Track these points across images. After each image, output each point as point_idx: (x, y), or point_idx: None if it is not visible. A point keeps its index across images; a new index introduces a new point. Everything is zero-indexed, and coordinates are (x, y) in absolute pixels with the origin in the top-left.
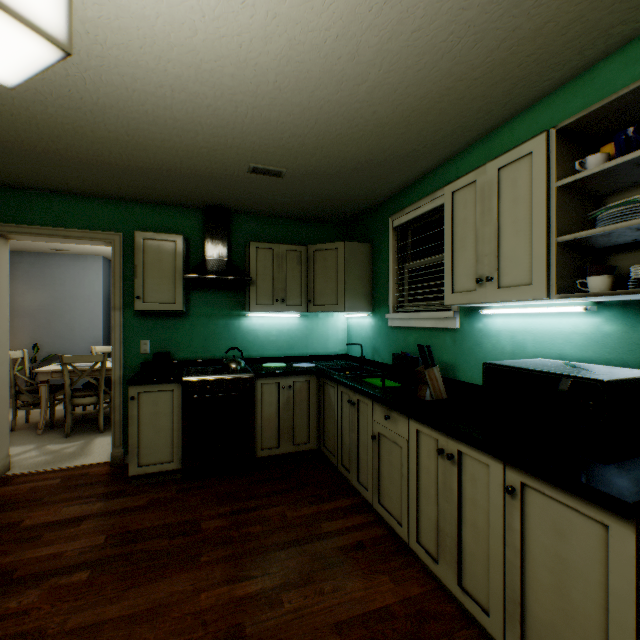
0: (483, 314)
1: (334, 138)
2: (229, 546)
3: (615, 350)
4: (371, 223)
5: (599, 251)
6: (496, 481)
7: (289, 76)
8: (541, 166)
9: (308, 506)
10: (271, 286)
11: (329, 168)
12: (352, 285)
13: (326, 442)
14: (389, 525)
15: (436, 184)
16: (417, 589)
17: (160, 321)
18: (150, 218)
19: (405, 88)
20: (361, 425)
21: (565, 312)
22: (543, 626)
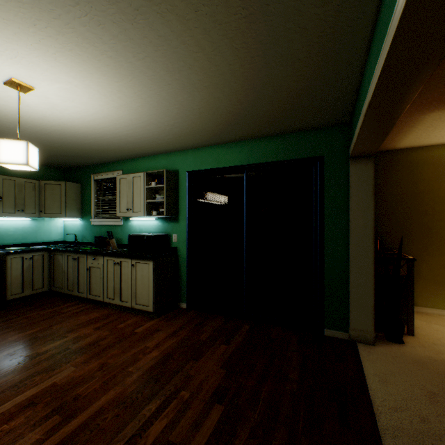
0: (131, 220)
1: (70, 147)
2: (13, 327)
3: (161, 229)
4: (82, 173)
5: (158, 204)
6: (130, 265)
7: (58, 133)
8: (143, 181)
9: (52, 309)
10: (14, 202)
11: (63, 152)
12: (71, 204)
13: (56, 284)
14: (95, 303)
15: (115, 168)
16: (107, 311)
17: None
18: None
19: (103, 145)
20: (81, 267)
21: (152, 219)
22: (140, 294)
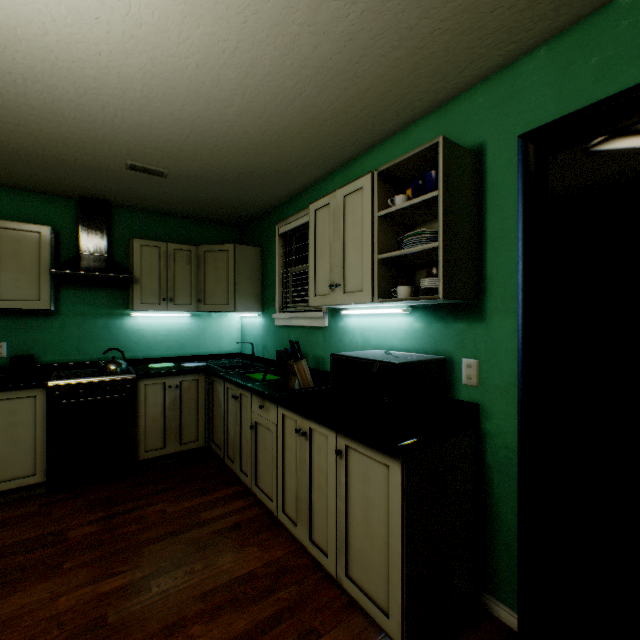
0: (344, 314)
1: (212, 149)
2: (99, 549)
3: (421, 341)
4: (262, 228)
5: (412, 267)
6: (332, 447)
7: (156, 89)
8: (369, 199)
9: (191, 500)
10: (158, 285)
11: (213, 174)
12: (243, 286)
13: (215, 438)
14: (266, 505)
15: (312, 200)
16: (281, 552)
17: (21, 321)
18: (7, 204)
19: (269, 117)
20: (243, 417)
21: (394, 313)
22: (358, 552)
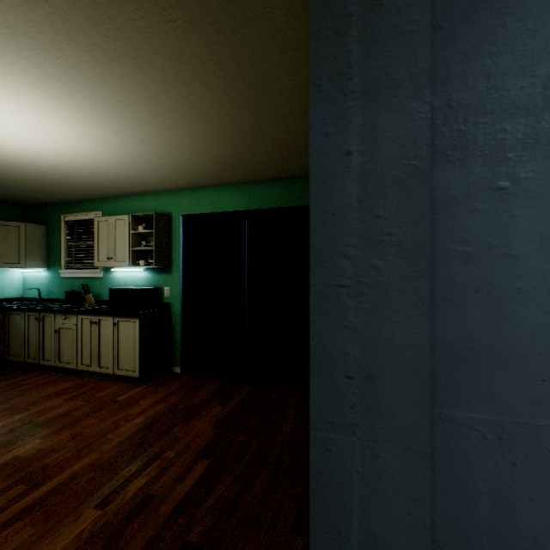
0: (114, 271)
1: (33, 181)
2: None
3: (151, 282)
4: (47, 213)
5: (147, 252)
6: (112, 323)
7: (17, 165)
8: (128, 225)
9: (8, 381)
10: None
11: (23, 187)
12: (33, 251)
13: (13, 352)
14: (66, 372)
15: (92, 208)
16: (82, 380)
17: None
18: None
19: (77, 181)
20: (47, 329)
21: (140, 270)
22: (124, 358)
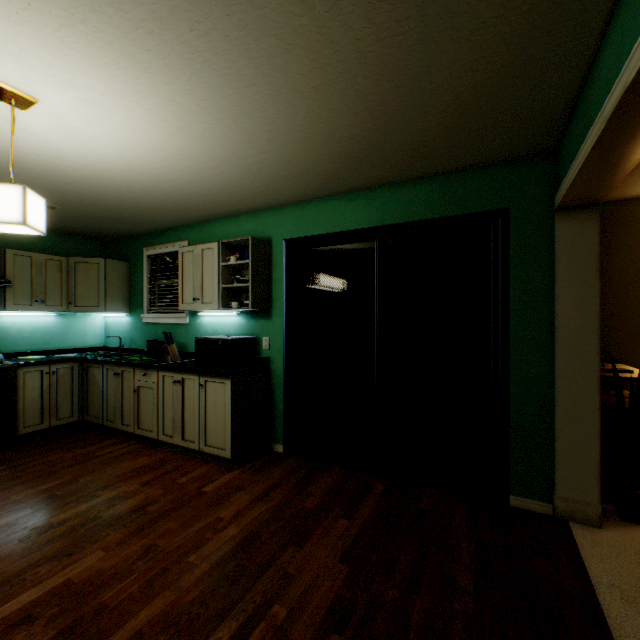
0: (201, 315)
1: (109, 204)
2: (21, 478)
3: (245, 330)
4: (129, 247)
5: (241, 291)
6: (197, 384)
7: (86, 181)
8: (217, 255)
9: (83, 449)
10: (30, 289)
11: (100, 213)
12: (113, 292)
13: (91, 412)
14: (146, 441)
15: (177, 237)
16: (163, 455)
17: None
18: None
19: (157, 200)
20: (126, 387)
21: (231, 315)
22: (212, 430)
